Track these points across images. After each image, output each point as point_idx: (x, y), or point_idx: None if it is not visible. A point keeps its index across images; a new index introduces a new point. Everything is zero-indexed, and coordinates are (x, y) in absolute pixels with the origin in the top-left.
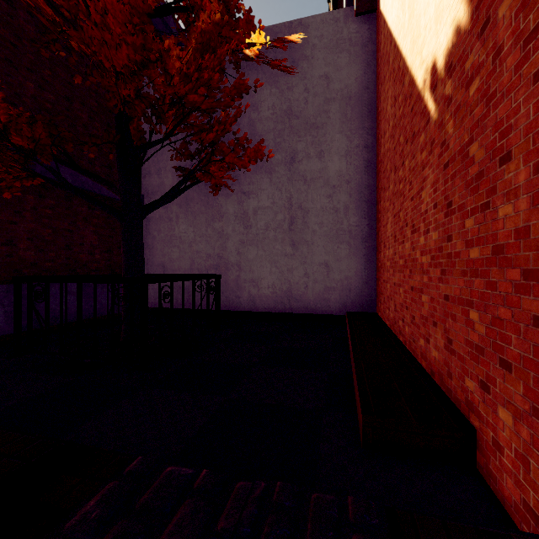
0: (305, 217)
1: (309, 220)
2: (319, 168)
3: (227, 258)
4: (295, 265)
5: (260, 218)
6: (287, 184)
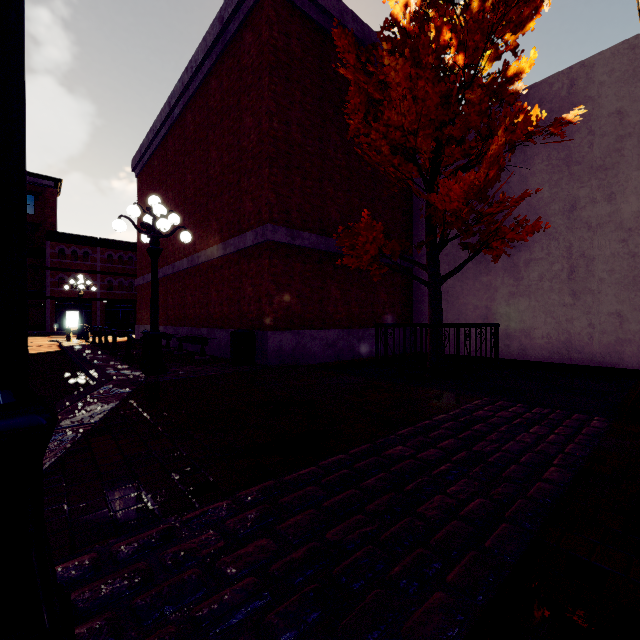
0: (589, 265)
1: (594, 268)
2: (608, 212)
3: (495, 310)
4: (575, 315)
5: (532, 270)
6: (565, 234)
